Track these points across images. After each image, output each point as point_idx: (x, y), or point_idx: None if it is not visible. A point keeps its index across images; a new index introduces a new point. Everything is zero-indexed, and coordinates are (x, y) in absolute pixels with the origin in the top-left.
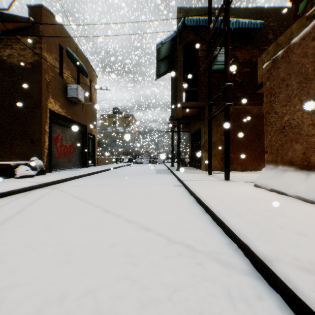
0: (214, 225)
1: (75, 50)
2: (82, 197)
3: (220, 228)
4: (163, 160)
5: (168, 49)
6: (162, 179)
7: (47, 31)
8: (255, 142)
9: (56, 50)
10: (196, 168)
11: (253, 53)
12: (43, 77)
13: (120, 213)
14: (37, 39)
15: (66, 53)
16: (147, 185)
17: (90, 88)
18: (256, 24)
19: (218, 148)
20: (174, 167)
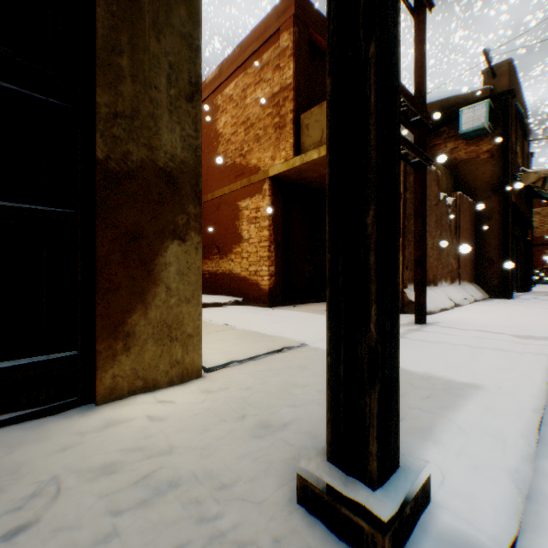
0: None
1: None
2: None
3: None
4: None
5: None
6: None
7: None
8: None
9: None
10: None
11: None
12: None
13: None
14: None
15: None
16: None
17: None
18: None
19: None
20: None
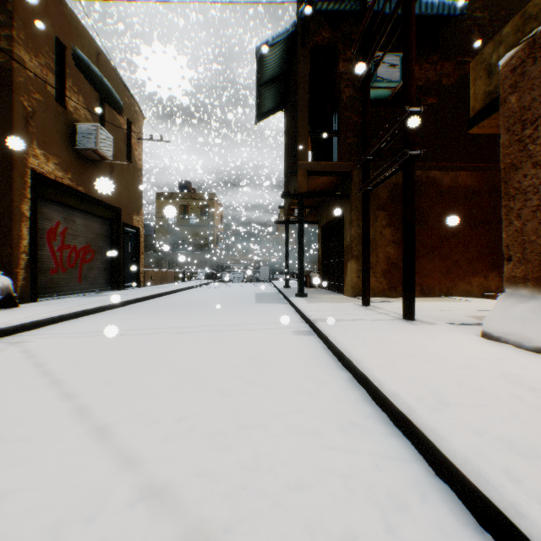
0: (458, 510)
1: (95, 57)
2: (63, 372)
3: (492, 536)
4: (270, 276)
5: (280, 60)
6: (267, 315)
7: (28, 6)
8: (447, 241)
9: (50, 50)
10: (333, 290)
11: (443, 69)
12: (15, 99)
13: (138, 445)
14: (3, 18)
15: (74, 59)
16: (235, 333)
17: (129, 137)
18: (454, 8)
19: (377, 253)
20: (290, 288)
